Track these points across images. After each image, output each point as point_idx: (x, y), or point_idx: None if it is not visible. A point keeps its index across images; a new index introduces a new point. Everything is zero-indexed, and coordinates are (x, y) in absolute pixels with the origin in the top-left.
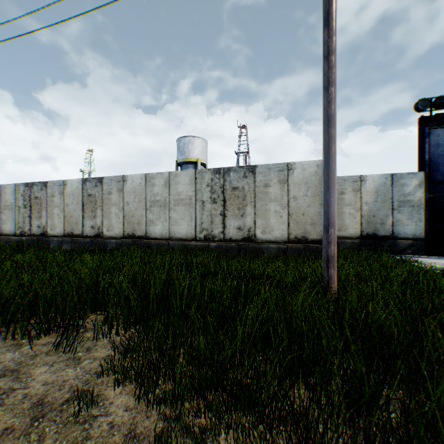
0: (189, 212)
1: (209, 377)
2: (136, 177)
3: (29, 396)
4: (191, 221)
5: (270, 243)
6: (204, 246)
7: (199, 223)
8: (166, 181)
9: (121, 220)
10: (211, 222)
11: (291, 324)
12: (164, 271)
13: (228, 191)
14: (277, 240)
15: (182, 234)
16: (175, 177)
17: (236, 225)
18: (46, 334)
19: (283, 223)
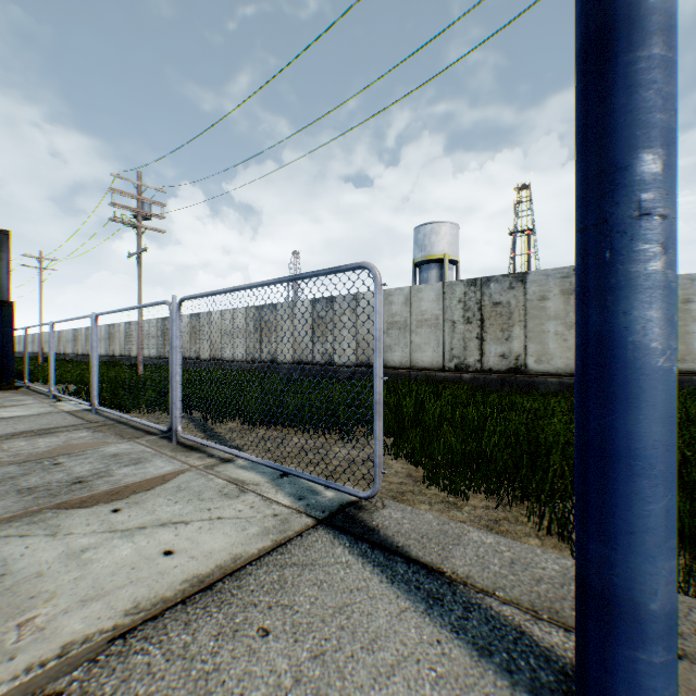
0: (435, 336)
1: (459, 457)
2: (371, 294)
3: (340, 457)
4: (438, 347)
5: (548, 376)
6: (454, 378)
7: (448, 348)
8: (407, 298)
9: (353, 345)
10: (464, 348)
11: (537, 440)
12: (411, 399)
13: (487, 307)
14: (559, 372)
15: (427, 363)
16: (417, 292)
17: (499, 352)
18: (328, 434)
19: (567, 348)
